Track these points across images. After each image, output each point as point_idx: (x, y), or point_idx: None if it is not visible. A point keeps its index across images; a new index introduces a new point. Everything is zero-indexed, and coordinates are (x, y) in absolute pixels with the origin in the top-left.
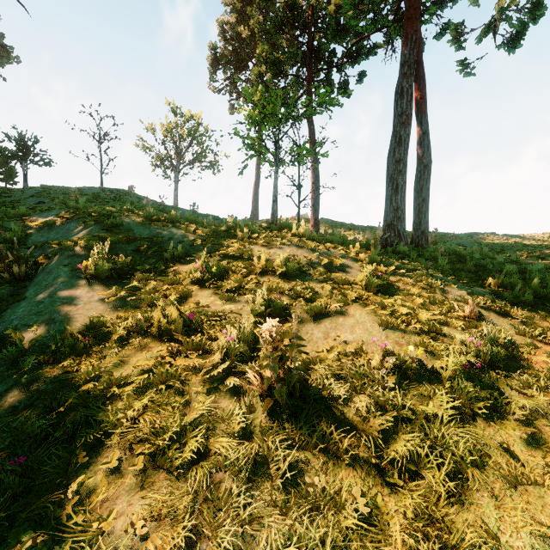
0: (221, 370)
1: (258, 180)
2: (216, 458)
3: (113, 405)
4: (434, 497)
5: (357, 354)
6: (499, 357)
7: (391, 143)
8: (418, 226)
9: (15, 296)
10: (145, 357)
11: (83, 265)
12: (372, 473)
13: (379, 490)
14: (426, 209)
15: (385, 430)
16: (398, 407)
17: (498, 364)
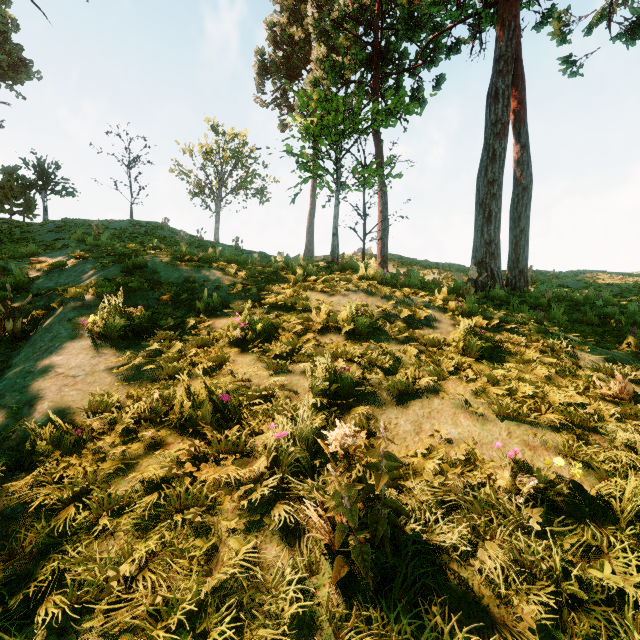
0: (266, 493)
1: (313, 210)
2: None
3: (104, 546)
4: None
5: (468, 462)
6: None
7: (482, 160)
8: (515, 264)
9: (4, 361)
10: (159, 461)
11: (90, 321)
12: None
13: None
14: (526, 242)
15: (539, 621)
16: (556, 575)
17: None
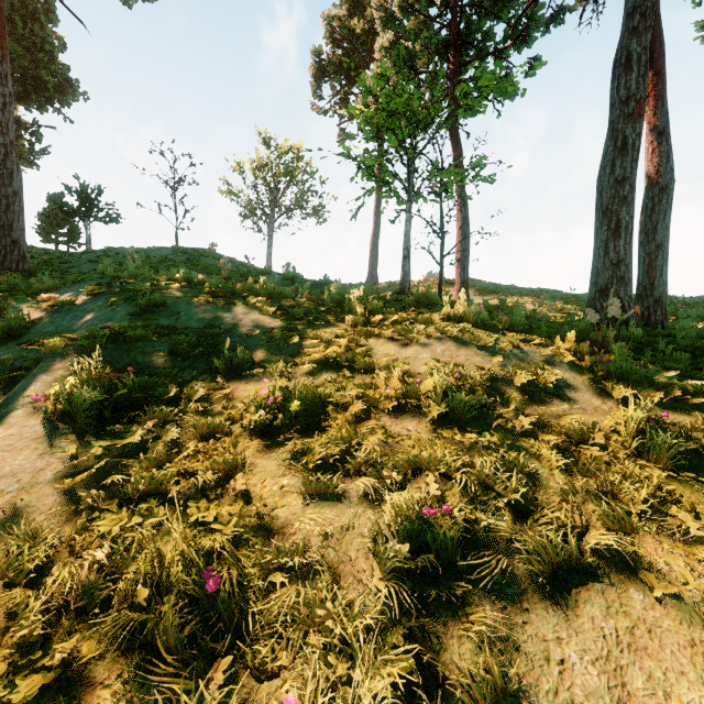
0: None
1: (377, 229)
2: None
3: None
4: None
5: None
6: None
7: (606, 152)
8: (649, 290)
9: None
10: None
11: (53, 393)
12: None
13: None
14: (664, 261)
15: None
16: None
17: None
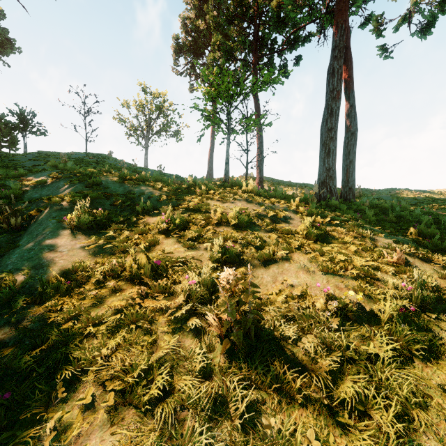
0: (184, 312)
1: (212, 146)
2: (181, 396)
3: (90, 342)
4: (383, 438)
5: (302, 297)
6: (429, 301)
7: (324, 115)
8: (346, 183)
9: (12, 244)
10: (118, 299)
11: (68, 218)
12: (323, 414)
13: (331, 431)
14: (353, 169)
15: (332, 370)
16: (343, 348)
17: (428, 307)
